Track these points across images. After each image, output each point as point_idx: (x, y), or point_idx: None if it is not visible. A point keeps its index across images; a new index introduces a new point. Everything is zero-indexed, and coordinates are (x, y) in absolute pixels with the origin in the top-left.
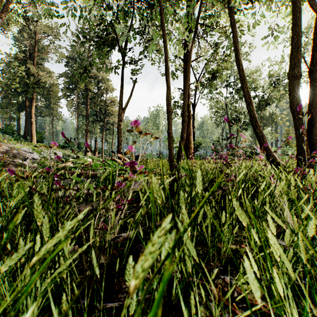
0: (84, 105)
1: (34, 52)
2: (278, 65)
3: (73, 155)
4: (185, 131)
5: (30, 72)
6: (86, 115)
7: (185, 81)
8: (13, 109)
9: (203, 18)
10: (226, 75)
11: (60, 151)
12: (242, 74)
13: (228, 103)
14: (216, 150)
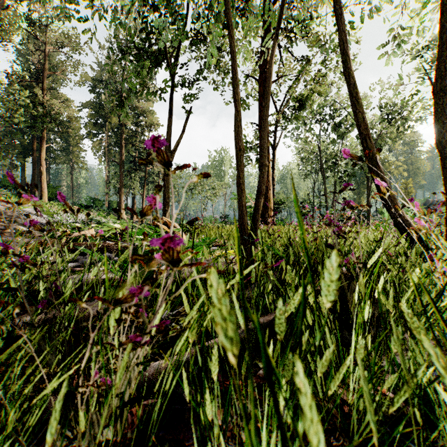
0: (118, 147)
1: (45, 71)
2: (393, 91)
3: (100, 218)
4: (265, 181)
5: (40, 100)
6: (120, 161)
7: (261, 112)
8: (14, 153)
9: (287, 21)
10: (319, 105)
11: (82, 213)
12: (355, 91)
13: (321, 145)
14: (305, 212)
